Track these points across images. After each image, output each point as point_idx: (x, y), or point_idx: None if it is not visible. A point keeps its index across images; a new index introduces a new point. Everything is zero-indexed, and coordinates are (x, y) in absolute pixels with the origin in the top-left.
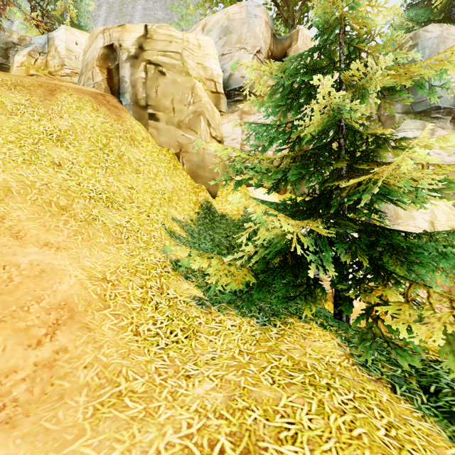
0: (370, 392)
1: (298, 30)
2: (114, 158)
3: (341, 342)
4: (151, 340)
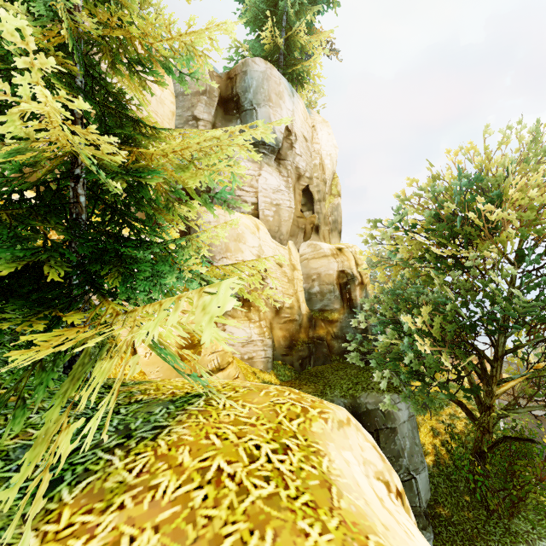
0: None
1: None
2: None
3: None
4: None
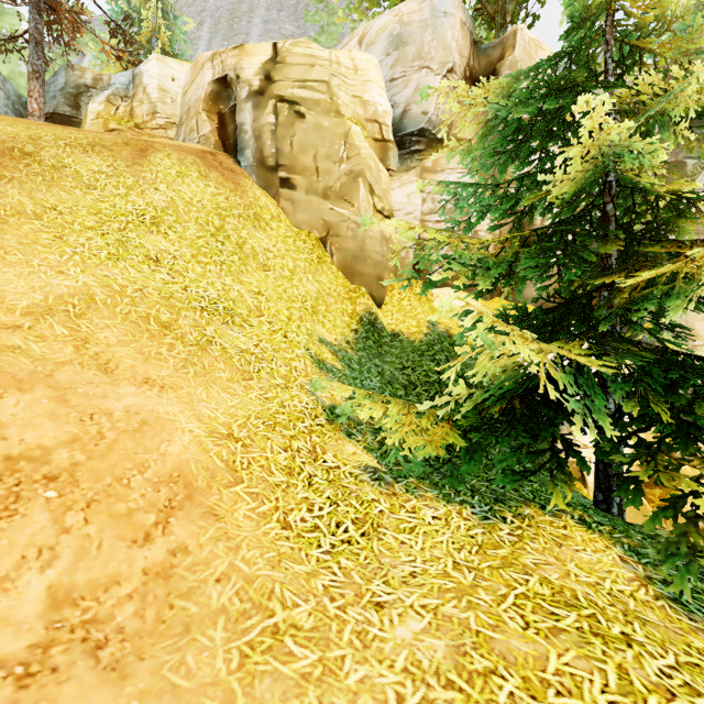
0: (703, 654)
1: (515, 32)
2: (232, 249)
3: (625, 554)
4: (308, 538)
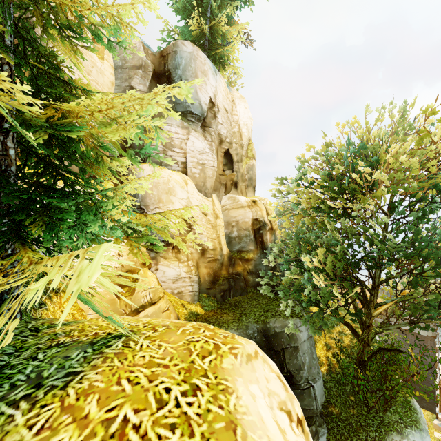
0: None
1: None
2: None
3: None
4: None
